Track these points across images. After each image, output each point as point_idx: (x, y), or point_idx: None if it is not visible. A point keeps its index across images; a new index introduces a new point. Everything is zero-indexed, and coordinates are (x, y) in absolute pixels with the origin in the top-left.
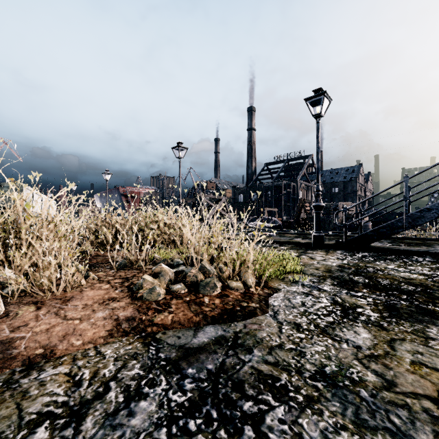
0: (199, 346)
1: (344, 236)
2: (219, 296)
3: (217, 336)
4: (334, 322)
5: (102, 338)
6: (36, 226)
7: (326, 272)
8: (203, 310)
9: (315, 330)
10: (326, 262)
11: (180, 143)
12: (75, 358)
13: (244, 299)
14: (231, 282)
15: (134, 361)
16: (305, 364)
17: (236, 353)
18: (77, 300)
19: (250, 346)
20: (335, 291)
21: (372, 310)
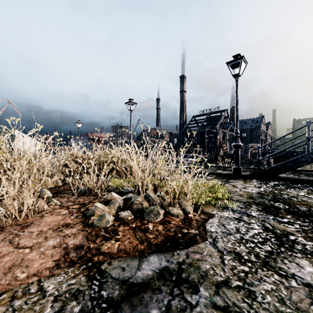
0: (143, 281)
1: (257, 168)
2: (162, 223)
3: (161, 268)
4: (272, 251)
5: (48, 269)
6: (26, 160)
7: (249, 199)
8: (147, 237)
9: (257, 262)
10: (246, 189)
11: (131, 99)
12: (14, 296)
13: (184, 225)
14: (172, 209)
15: (73, 301)
16: (259, 311)
17: (182, 292)
18: (34, 226)
19: (195, 282)
20: (262, 216)
21: (304, 238)
